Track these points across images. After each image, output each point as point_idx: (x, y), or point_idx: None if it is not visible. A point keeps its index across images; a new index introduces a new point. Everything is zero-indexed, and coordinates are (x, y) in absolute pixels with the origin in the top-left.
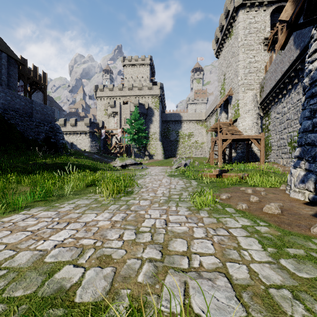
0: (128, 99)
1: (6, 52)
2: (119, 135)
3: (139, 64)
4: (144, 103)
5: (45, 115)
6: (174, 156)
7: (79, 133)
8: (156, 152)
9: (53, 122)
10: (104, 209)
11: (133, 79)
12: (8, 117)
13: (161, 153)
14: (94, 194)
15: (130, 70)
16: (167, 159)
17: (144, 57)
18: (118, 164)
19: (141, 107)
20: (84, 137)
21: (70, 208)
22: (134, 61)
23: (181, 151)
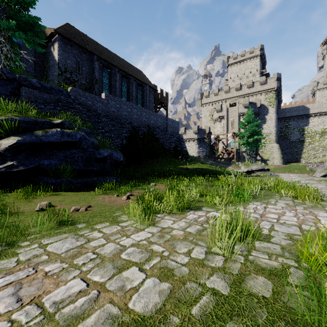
0: (234, 101)
1: (148, 84)
2: (229, 140)
3: (246, 59)
4: (256, 101)
5: (173, 128)
6: (297, 160)
7: (188, 141)
8: (271, 157)
9: (178, 133)
10: (324, 210)
11: (239, 78)
12: (155, 133)
13: (278, 157)
14: (279, 196)
15: (235, 68)
16: (287, 164)
17: (252, 49)
18: (242, 170)
19: (251, 107)
20: (193, 144)
21: (285, 205)
22: (241, 57)
23: (307, 154)
